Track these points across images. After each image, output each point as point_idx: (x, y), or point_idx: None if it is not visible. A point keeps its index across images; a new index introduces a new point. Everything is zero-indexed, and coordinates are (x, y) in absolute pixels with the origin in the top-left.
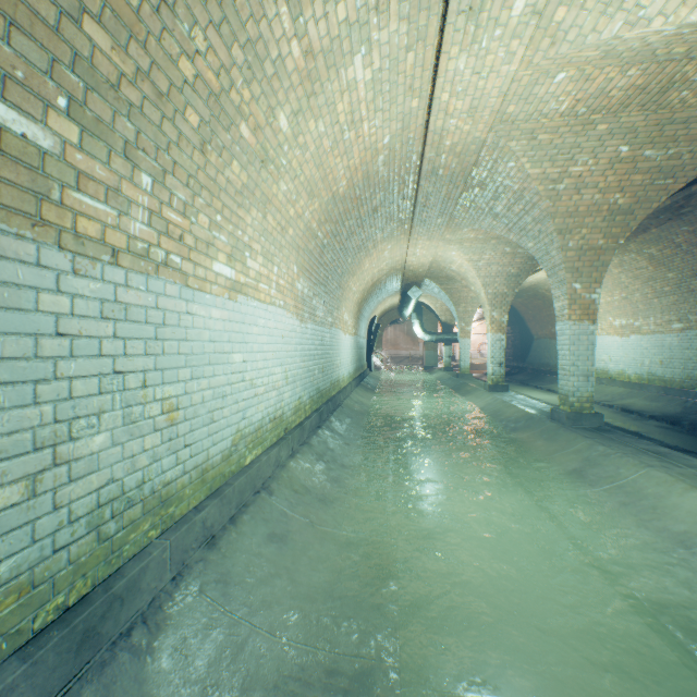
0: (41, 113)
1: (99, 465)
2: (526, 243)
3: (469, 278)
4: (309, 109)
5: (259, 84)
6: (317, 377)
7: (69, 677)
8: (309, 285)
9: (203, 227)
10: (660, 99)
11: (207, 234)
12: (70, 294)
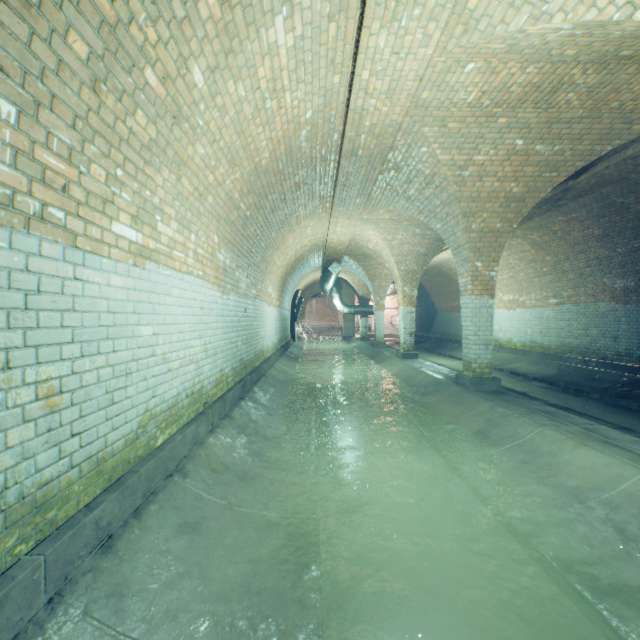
0: None
1: None
2: (435, 224)
3: (384, 256)
4: (228, 68)
5: (167, 25)
6: (240, 348)
7: None
8: (232, 257)
9: (97, 179)
10: (551, 99)
11: (103, 189)
12: None
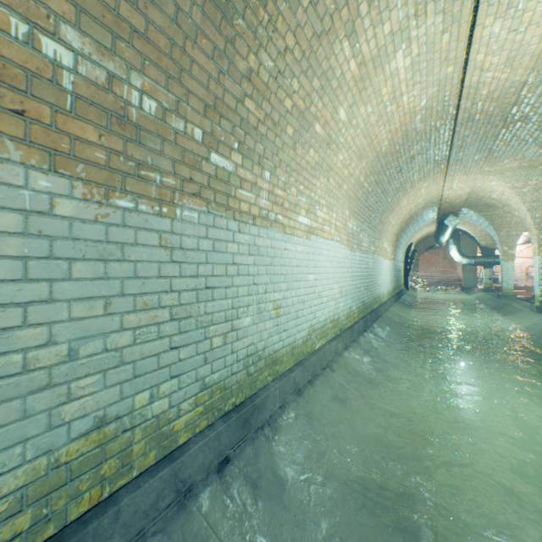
0: (229, 154)
1: (247, 334)
2: None
3: (512, 204)
4: (360, 100)
5: (327, 96)
6: (362, 293)
7: (239, 439)
8: (357, 224)
9: (293, 195)
10: None
11: (295, 199)
12: (237, 243)
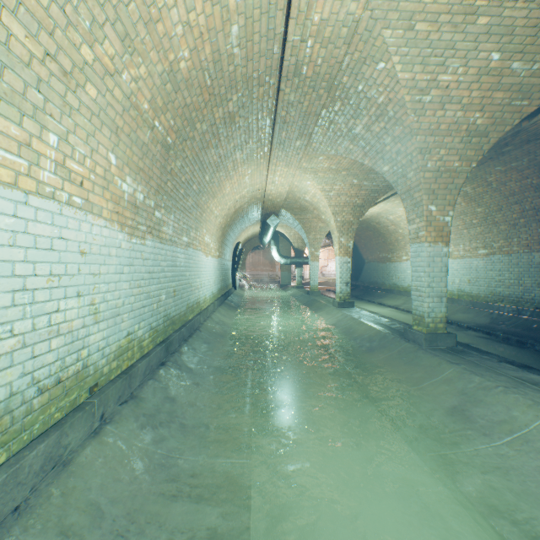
0: None
1: None
2: (381, 167)
3: (321, 207)
4: None
5: None
6: (165, 303)
7: None
8: (147, 191)
9: None
10: None
11: None
12: None
